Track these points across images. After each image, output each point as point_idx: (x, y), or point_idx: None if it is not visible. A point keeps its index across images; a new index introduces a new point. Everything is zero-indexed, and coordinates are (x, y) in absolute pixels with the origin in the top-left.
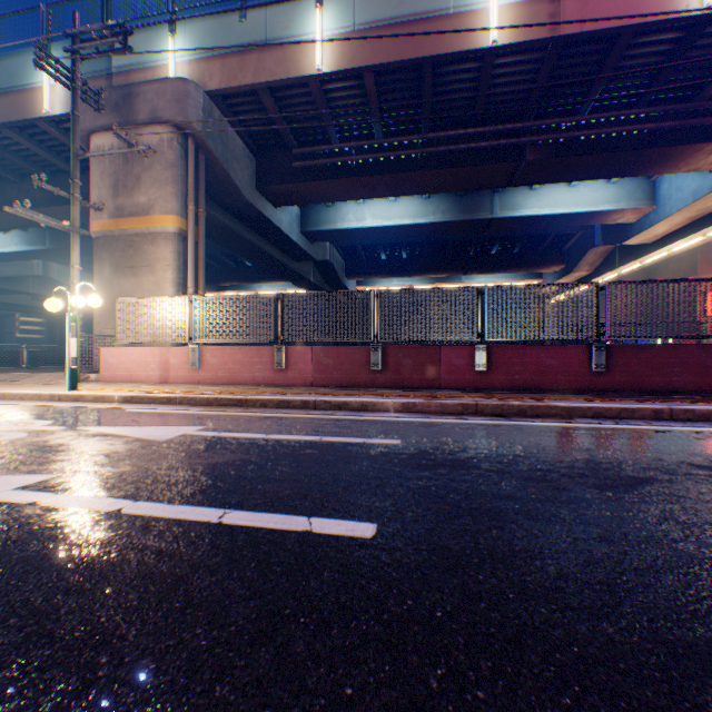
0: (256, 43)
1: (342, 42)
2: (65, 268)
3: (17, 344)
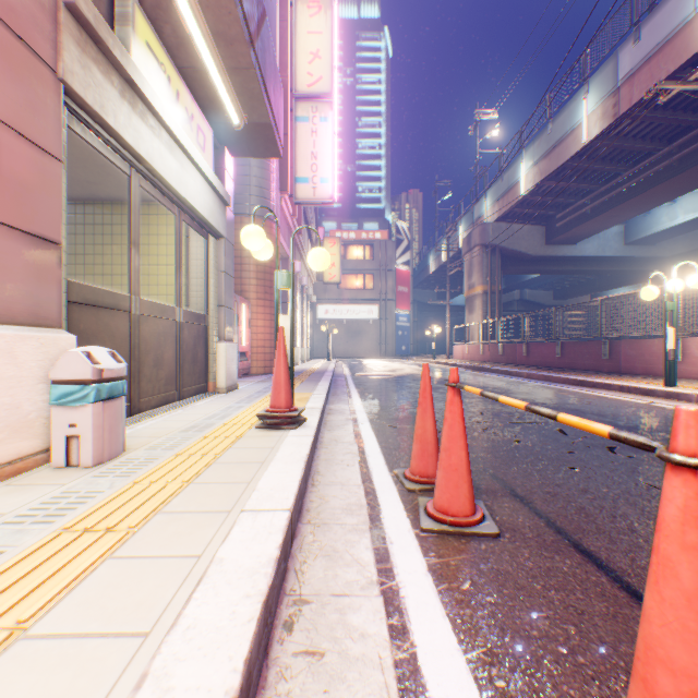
0: (505, 190)
1: (529, 175)
2: (531, 292)
3: None
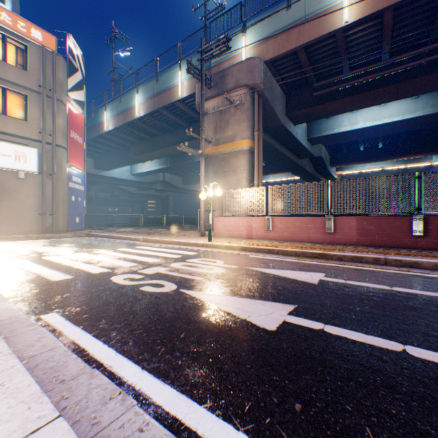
0: (297, 21)
1: None
2: (171, 176)
3: (161, 215)
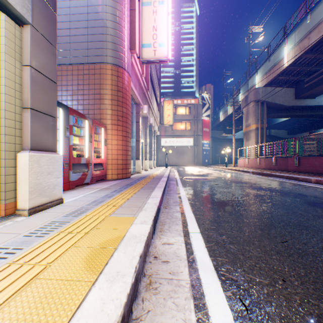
0: (271, 66)
1: (291, 53)
2: (274, 131)
3: None
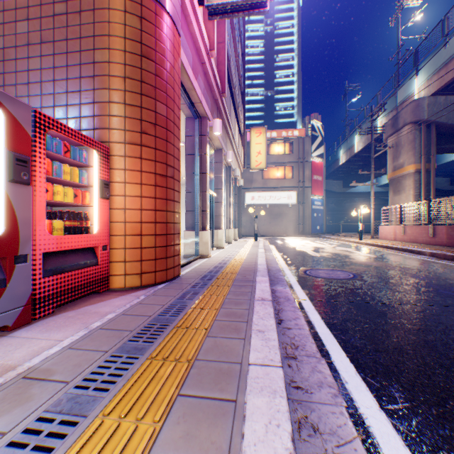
0: (452, 55)
1: None
2: None
3: None
